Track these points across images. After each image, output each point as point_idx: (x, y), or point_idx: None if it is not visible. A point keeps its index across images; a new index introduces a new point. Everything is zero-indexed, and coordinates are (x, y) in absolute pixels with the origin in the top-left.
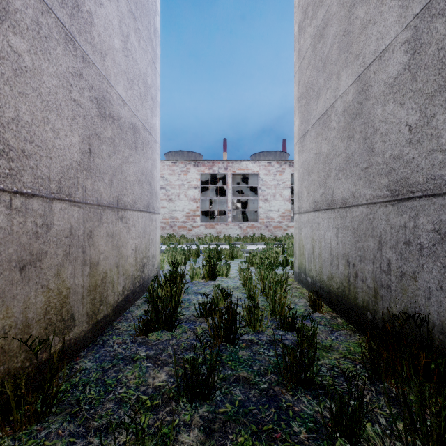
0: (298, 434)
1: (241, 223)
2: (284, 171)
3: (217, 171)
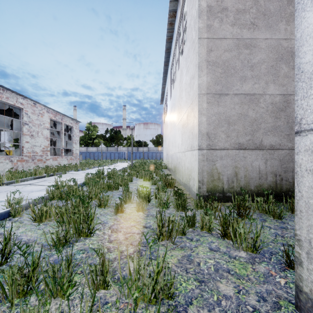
0: None
1: None
2: None
3: None
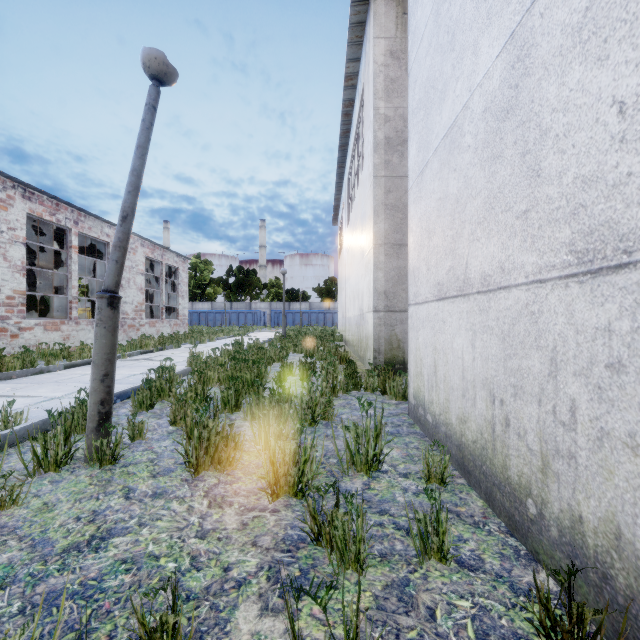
0: None
1: None
2: (13, 203)
3: None
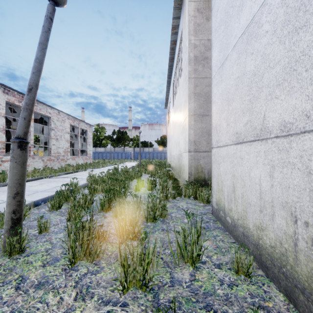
0: None
1: None
2: None
3: None
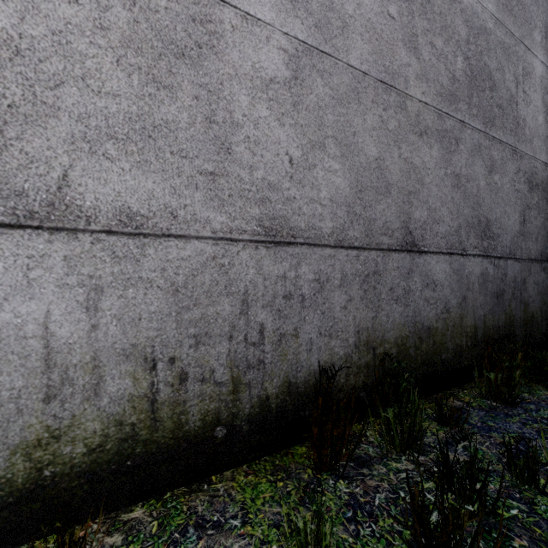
0: (528, 547)
1: None
2: None
3: None
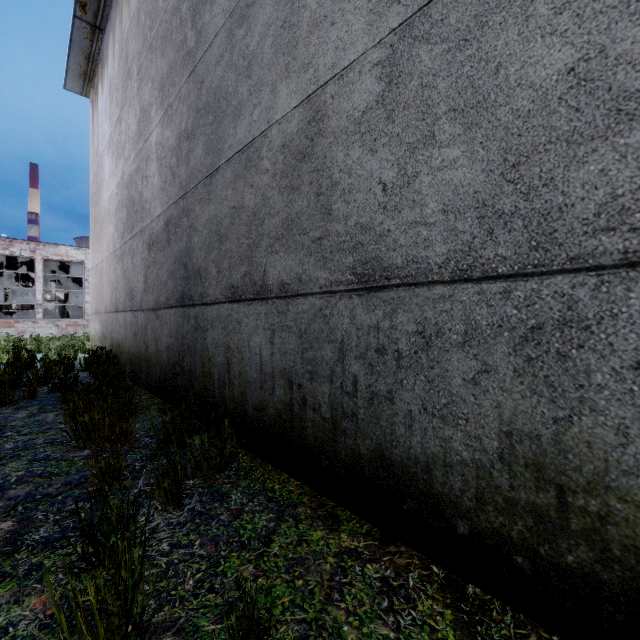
0: None
1: (58, 320)
2: None
3: (19, 253)
